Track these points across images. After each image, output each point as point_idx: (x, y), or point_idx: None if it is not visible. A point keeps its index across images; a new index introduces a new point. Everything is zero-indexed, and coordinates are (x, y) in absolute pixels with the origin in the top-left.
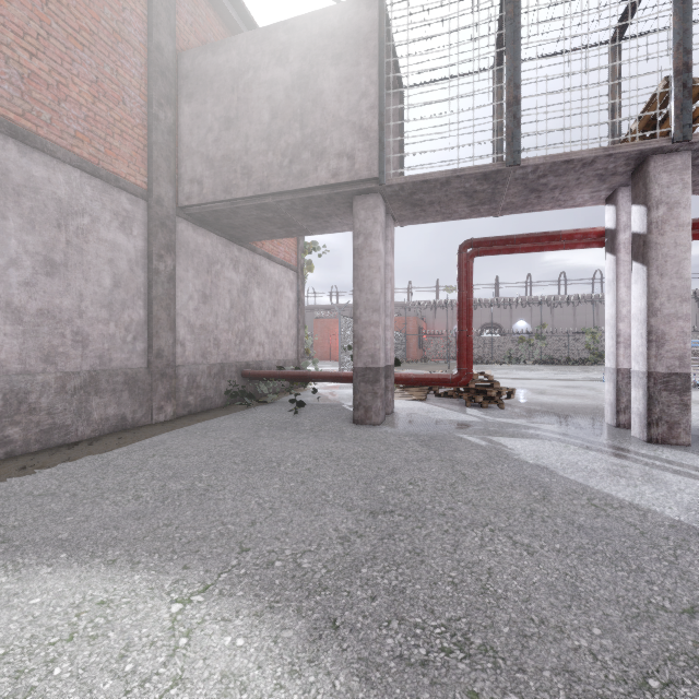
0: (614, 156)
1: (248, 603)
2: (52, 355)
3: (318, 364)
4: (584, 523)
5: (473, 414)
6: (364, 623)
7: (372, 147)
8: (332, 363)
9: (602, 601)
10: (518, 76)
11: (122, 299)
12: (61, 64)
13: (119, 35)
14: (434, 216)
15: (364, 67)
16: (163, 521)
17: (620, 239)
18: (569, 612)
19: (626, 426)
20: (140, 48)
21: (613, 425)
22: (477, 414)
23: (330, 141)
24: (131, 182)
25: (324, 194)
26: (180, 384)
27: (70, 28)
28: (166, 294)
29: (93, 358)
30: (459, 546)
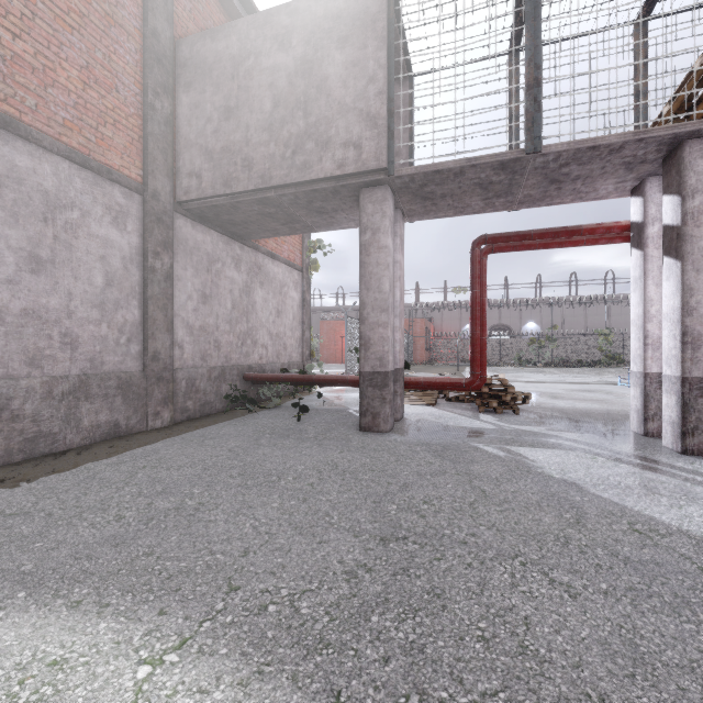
0: (645, 141)
1: (232, 666)
2: (38, 358)
3: (324, 366)
4: (630, 555)
5: (487, 420)
6: (375, 698)
7: (381, 136)
8: (338, 365)
9: (672, 667)
10: (539, 56)
11: (115, 299)
12: (48, 47)
13: (112, 19)
14: (445, 211)
15: (371, 50)
16: (143, 549)
17: (648, 233)
18: (634, 684)
19: (654, 435)
20: (135, 33)
21: (640, 433)
22: (492, 420)
23: (335, 130)
24: (125, 175)
25: (329, 187)
26: (178, 389)
27: (58, 9)
28: (163, 293)
29: (83, 361)
30: (486, 585)
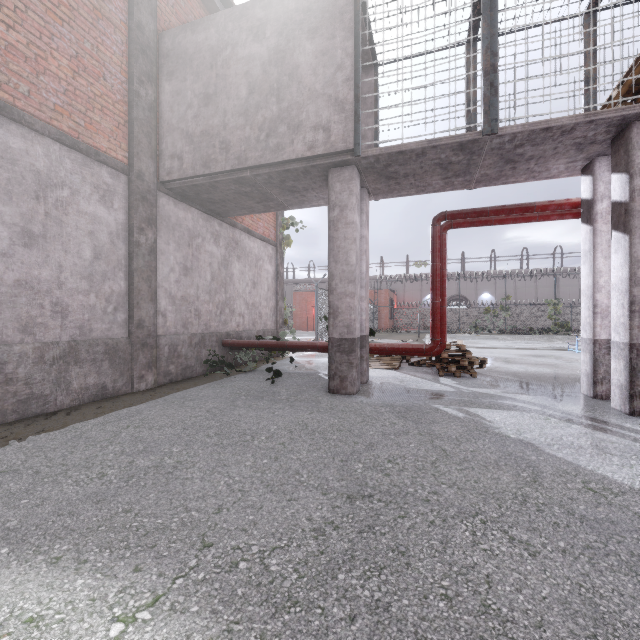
0: (595, 123)
1: (202, 624)
2: (31, 325)
3: (296, 333)
4: (586, 513)
5: (447, 383)
6: None
7: (348, 119)
8: (309, 332)
9: (633, 628)
10: (495, 44)
11: (103, 271)
12: (40, 38)
13: (100, 12)
14: (408, 189)
15: (339, 40)
16: (123, 506)
17: (598, 209)
18: None
19: (603, 397)
20: (121, 26)
21: (589, 396)
22: (451, 383)
23: (306, 114)
24: (112, 157)
25: (301, 167)
26: (161, 354)
27: (49, 3)
28: (147, 266)
29: (73, 329)
30: (448, 543)
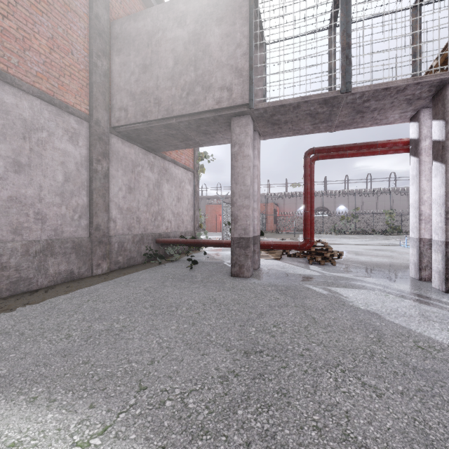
0: (421, 84)
1: (138, 448)
2: (19, 229)
3: (208, 234)
4: (417, 365)
5: (315, 269)
6: None
7: (245, 82)
8: (217, 233)
9: None
10: (349, 28)
11: (71, 190)
12: (26, 24)
13: (69, 6)
14: (287, 132)
15: (238, 26)
16: (83, 359)
17: (422, 146)
18: None
19: (426, 279)
20: (84, 16)
21: (416, 278)
22: (318, 269)
23: (215, 79)
24: (77, 109)
25: (211, 116)
26: (113, 249)
27: None
28: (102, 186)
29: (49, 231)
30: (318, 387)
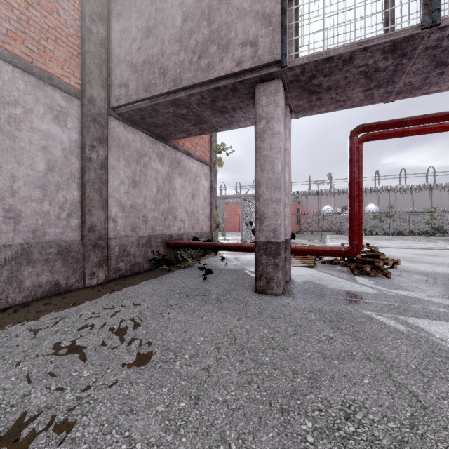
0: None
1: None
2: None
3: (227, 234)
4: None
5: (365, 284)
6: None
7: (275, 32)
8: (237, 233)
9: None
10: None
11: (56, 182)
12: None
13: None
14: (327, 105)
15: None
16: None
17: None
18: None
19: None
20: None
21: None
22: (369, 284)
23: (234, 32)
24: (65, 83)
25: (229, 84)
26: (112, 253)
27: None
28: (98, 178)
29: (26, 232)
30: None
